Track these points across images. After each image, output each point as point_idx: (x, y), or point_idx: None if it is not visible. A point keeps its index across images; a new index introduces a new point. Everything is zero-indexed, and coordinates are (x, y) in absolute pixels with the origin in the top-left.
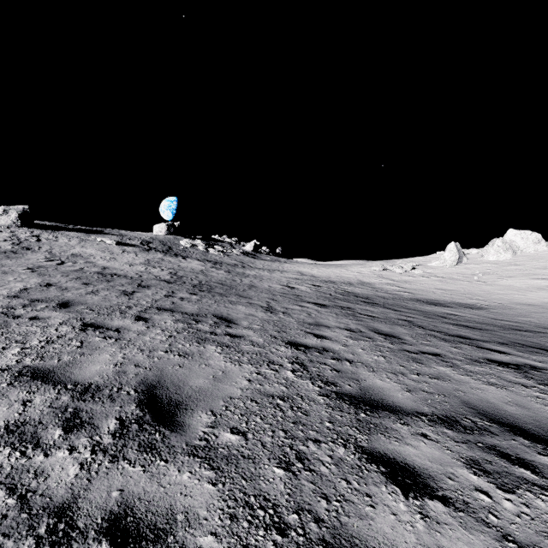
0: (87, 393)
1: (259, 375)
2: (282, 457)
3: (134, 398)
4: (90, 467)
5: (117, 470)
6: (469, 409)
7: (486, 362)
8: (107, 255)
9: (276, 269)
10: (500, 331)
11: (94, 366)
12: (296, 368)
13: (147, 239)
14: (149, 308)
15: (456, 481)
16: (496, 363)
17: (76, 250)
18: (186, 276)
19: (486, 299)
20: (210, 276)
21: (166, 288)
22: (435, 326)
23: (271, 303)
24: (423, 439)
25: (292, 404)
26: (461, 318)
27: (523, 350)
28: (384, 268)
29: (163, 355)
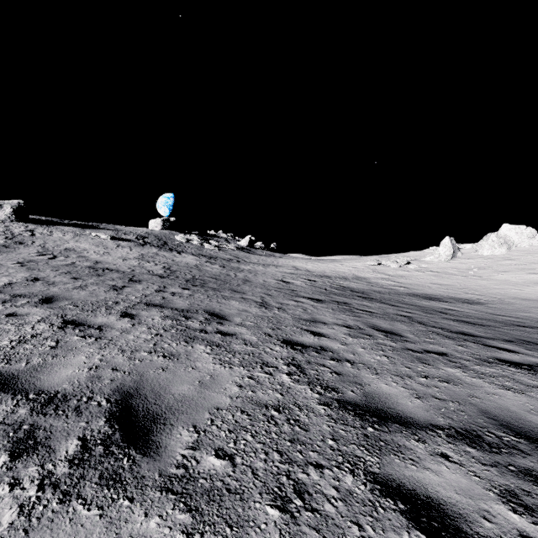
0: (51, 404)
1: (251, 379)
2: (278, 491)
3: (105, 410)
4: (32, 510)
5: (66, 515)
6: (490, 420)
7: (497, 362)
8: (101, 250)
9: (271, 264)
10: (503, 327)
11: (66, 370)
12: (293, 371)
13: (143, 234)
14: (137, 304)
15: (494, 523)
16: (507, 363)
17: (70, 244)
18: (179, 270)
19: (483, 294)
20: (204, 270)
21: (158, 283)
22: (435, 322)
23: (266, 298)
24: (444, 461)
25: (288, 416)
26: (461, 314)
27: (532, 348)
28: (379, 263)
29: (145, 357)
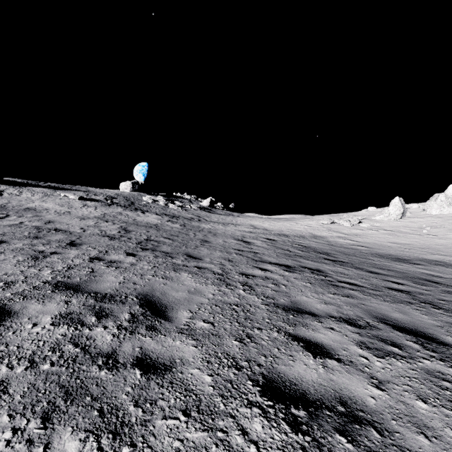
0: None
1: None
2: None
3: None
4: None
5: None
6: None
7: None
8: (64, 209)
9: (230, 222)
10: None
11: None
12: None
13: (112, 195)
14: (41, 285)
15: None
16: None
17: (34, 204)
18: (136, 230)
19: (450, 254)
20: (162, 230)
21: (101, 247)
22: (447, 302)
23: (226, 266)
24: None
25: None
26: None
27: None
28: (332, 221)
29: None
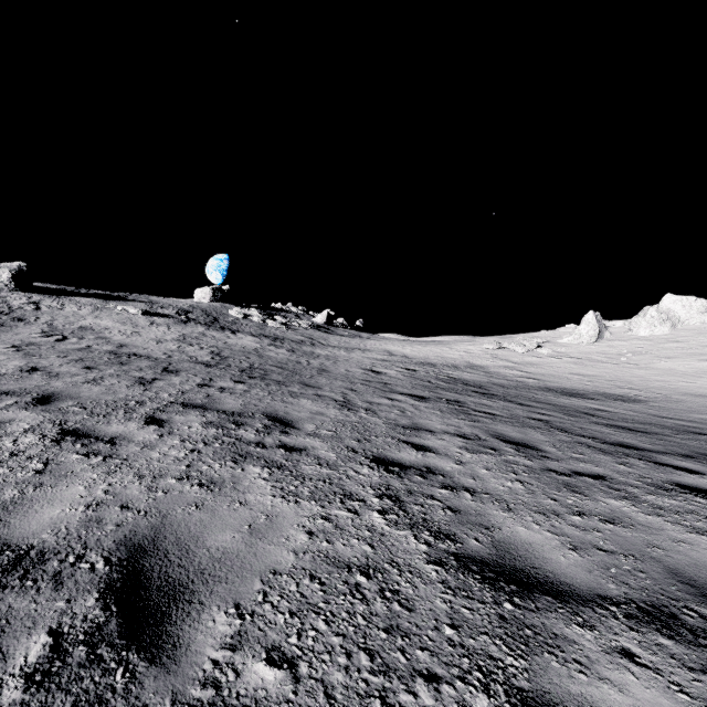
0: (16, 569)
1: (326, 522)
2: None
3: (100, 579)
4: None
5: None
6: (685, 587)
7: (677, 490)
8: (128, 328)
9: (357, 347)
10: (674, 436)
11: (51, 508)
12: (387, 507)
13: (186, 307)
14: (170, 404)
15: None
16: (691, 491)
17: (87, 322)
18: (233, 356)
19: (642, 388)
20: (266, 356)
21: (202, 374)
22: (582, 429)
23: (349, 395)
24: (628, 665)
25: (382, 584)
26: (615, 416)
27: None
28: (500, 346)
29: (173, 486)
